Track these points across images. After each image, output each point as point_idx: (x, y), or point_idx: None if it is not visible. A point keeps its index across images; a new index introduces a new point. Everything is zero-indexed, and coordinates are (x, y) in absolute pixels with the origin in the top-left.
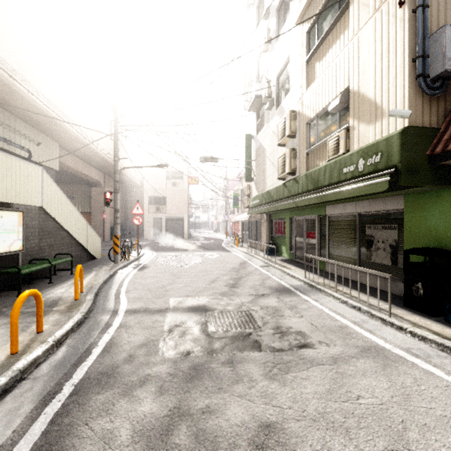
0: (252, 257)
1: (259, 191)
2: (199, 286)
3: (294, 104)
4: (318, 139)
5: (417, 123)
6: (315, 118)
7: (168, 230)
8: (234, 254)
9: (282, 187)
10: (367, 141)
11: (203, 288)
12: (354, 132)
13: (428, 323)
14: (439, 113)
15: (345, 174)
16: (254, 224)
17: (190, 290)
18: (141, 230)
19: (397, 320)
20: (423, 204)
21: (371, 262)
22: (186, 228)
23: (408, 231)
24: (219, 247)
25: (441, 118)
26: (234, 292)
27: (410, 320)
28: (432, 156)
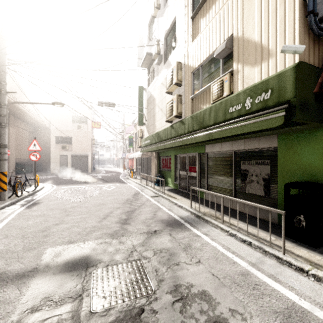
0: (144, 188)
1: (150, 133)
2: (88, 225)
3: (180, 57)
4: (201, 85)
5: (305, 61)
6: (199, 68)
7: (73, 165)
8: (129, 185)
9: (169, 129)
10: (252, 82)
11: (92, 228)
12: (238, 75)
13: (319, 259)
14: (319, 55)
15: (231, 113)
16: (146, 160)
17: (77, 232)
18: (49, 165)
19: (293, 259)
20: (296, 142)
21: (246, 192)
22: (90, 164)
23: (281, 166)
24: (117, 179)
25: (321, 61)
26: (125, 231)
27: (302, 256)
28: (320, 94)
